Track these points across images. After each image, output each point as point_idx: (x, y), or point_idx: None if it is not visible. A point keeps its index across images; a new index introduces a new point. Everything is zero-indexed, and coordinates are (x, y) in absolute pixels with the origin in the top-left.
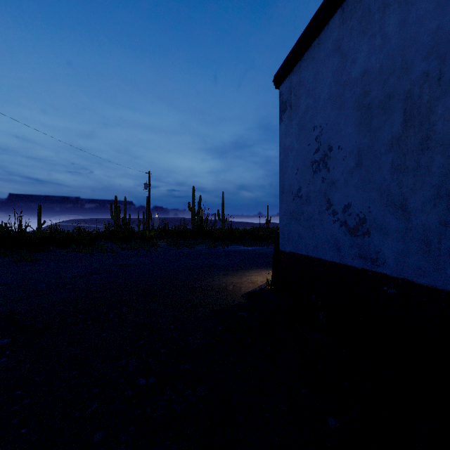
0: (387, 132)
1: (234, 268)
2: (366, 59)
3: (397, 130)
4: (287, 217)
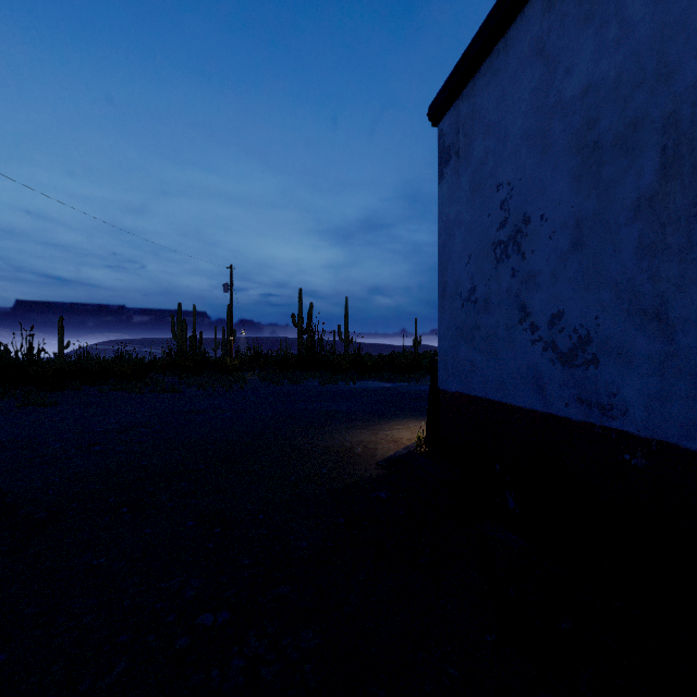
0: (631, 187)
1: (364, 418)
2: (591, 65)
3: (649, 183)
4: (451, 335)
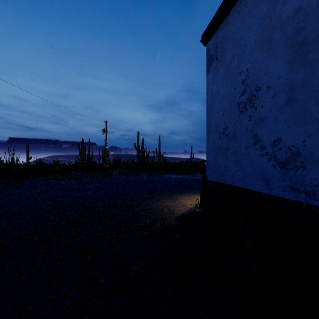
0: None
1: (168, 193)
2: None
3: None
4: (213, 152)
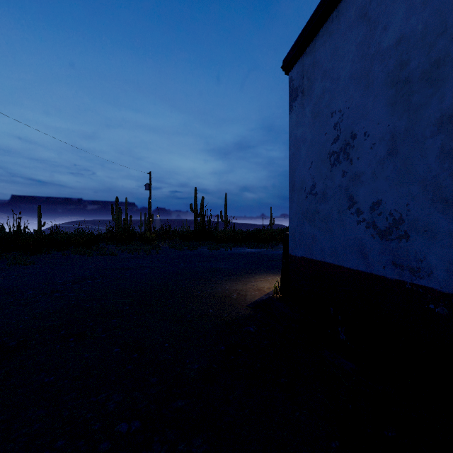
0: (435, 109)
1: (238, 273)
2: (403, 22)
3: (450, 105)
4: (298, 218)
